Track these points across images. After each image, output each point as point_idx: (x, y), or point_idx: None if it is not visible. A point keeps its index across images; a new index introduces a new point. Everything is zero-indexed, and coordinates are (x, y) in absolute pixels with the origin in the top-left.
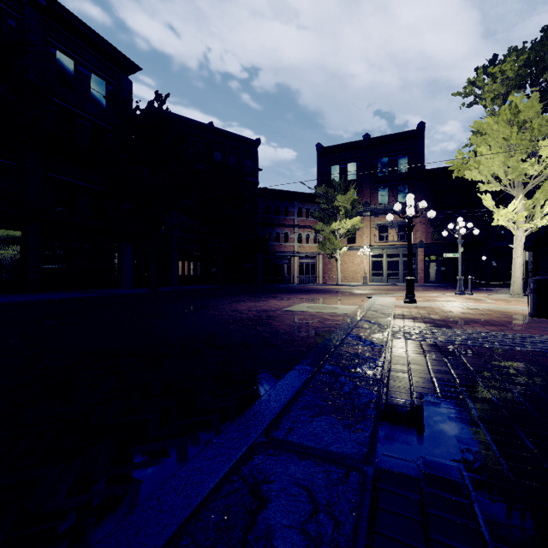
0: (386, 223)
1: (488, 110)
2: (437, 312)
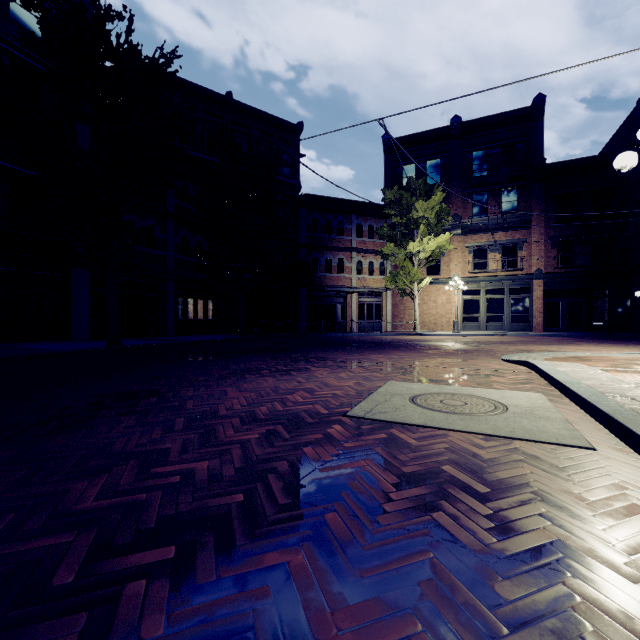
0: (485, 245)
1: None
2: None
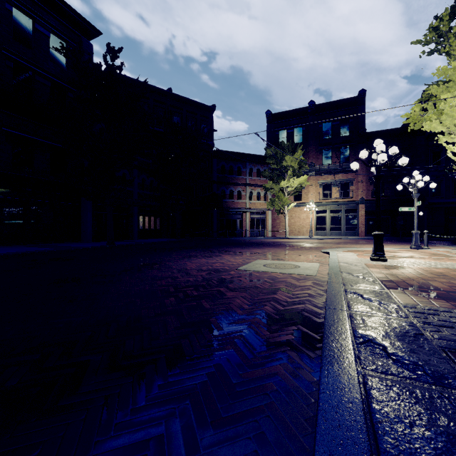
0: (330, 182)
1: (451, 57)
2: (427, 276)
